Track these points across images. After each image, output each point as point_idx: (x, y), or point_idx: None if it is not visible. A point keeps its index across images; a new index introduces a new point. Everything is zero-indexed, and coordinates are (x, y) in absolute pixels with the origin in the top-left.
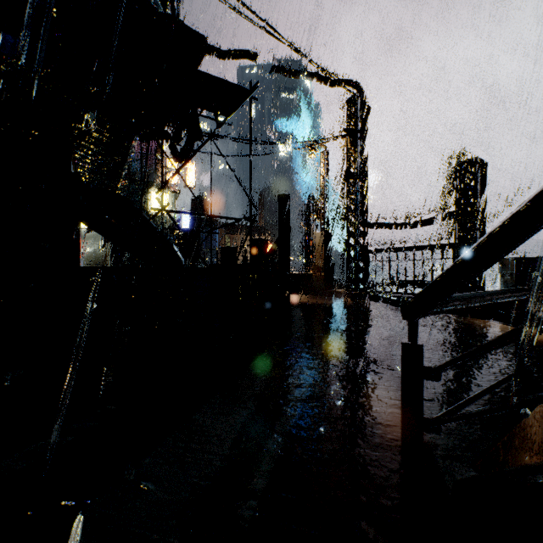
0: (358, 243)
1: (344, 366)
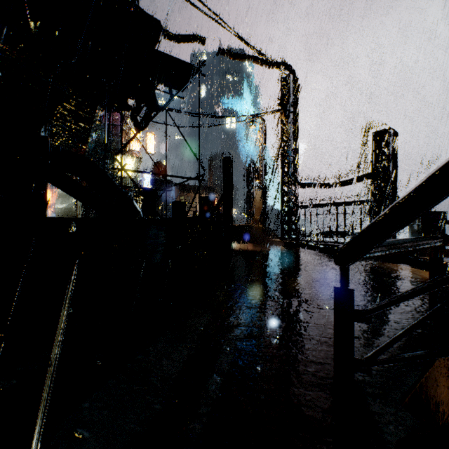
0: (290, 199)
1: (279, 306)
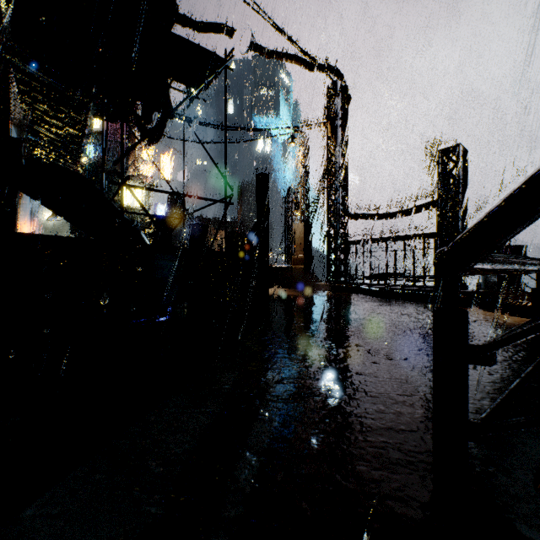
0: (339, 234)
1: (334, 357)
